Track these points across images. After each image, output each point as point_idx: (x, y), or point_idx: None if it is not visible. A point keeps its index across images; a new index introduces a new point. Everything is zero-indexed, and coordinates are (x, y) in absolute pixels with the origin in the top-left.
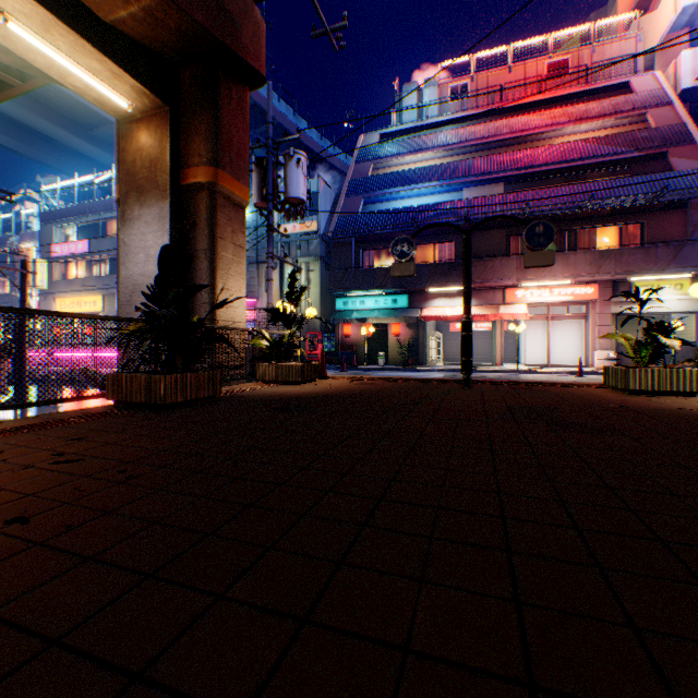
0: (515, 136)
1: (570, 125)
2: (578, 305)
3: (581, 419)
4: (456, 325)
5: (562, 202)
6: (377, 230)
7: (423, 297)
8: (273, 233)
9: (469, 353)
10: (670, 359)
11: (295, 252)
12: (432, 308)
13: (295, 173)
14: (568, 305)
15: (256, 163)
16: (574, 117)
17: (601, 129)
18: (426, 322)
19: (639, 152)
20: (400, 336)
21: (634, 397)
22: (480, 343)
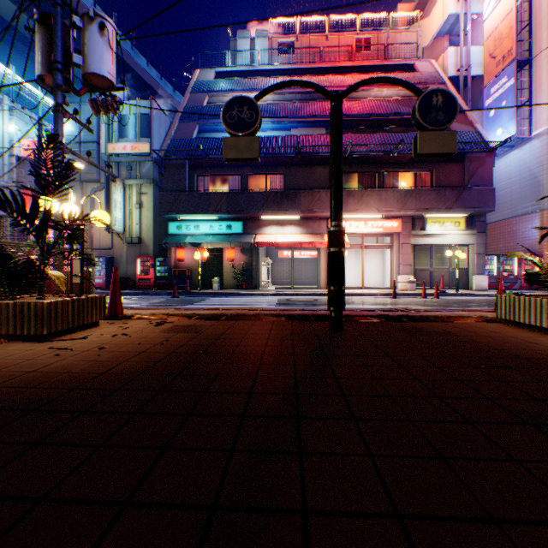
0: (334, 90)
1: (376, 88)
2: (381, 238)
3: None
4: (284, 253)
5: (375, 146)
6: (212, 155)
7: (257, 224)
8: (100, 151)
9: (341, 279)
10: (455, 282)
11: (125, 173)
12: (265, 234)
13: (97, 42)
14: (374, 238)
15: (40, 19)
16: None
17: (396, 97)
18: (259, 248)
19: None
20: (235, 261)
21: None
22: (304, 268)
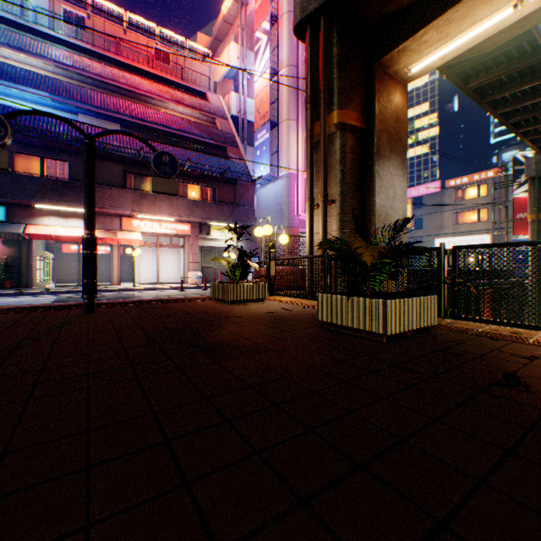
0: (132, 90)
1: (174, 103)
2: (179, 238)
3: (226, 337)
4: (72, 247)
5: None
6: None
7: (30, 212)
8: None
9: (94, 274)
10: None
11: None
12: (42, 225)
13: None
14: (172, 238)
15: None
16: (176, 98)
17: (192, 117)
18: (35, 240)
19: (214, 141)
20: None
21: (237, 306)
22: (98, 264)
